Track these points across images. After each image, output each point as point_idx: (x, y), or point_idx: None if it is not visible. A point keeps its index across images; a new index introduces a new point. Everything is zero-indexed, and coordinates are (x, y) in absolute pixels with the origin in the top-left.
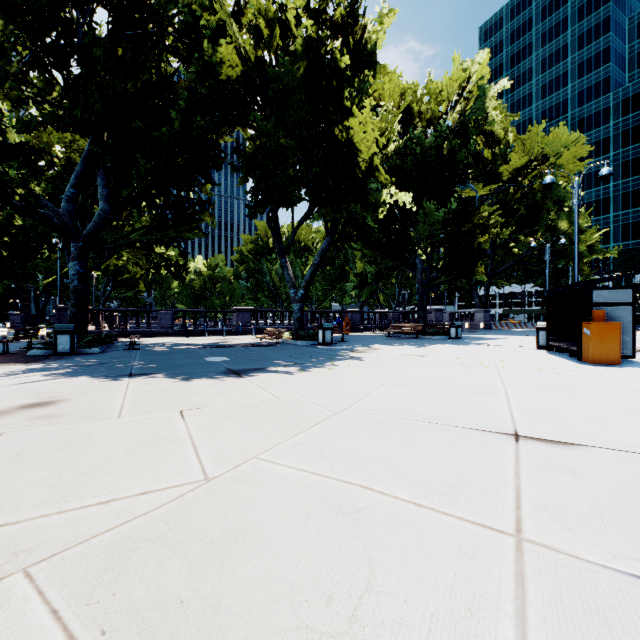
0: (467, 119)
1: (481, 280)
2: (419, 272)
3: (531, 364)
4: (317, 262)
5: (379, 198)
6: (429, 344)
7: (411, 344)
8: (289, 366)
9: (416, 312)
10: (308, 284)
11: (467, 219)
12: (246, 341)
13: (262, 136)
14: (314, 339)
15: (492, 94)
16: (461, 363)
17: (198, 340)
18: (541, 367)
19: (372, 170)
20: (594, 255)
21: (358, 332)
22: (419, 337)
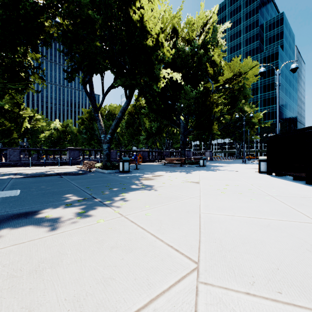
0: (207, 43)
1: (216, 133)
2: (182, 127)
3: (290, 190)
4: (119, 116)
5: (160, 75)
6: (192, 170)
7: (181, 171)
8: (72, 205)
9: (177, 151)
10: (113, 131)
11: (207, 99)
12: (69, 170)
13: (67, 0)
14: (117, 168)
15: (220, 30)
16: (237, 191)
17: (33, 169)
18: (306, 195)
19: (157, 44)
20: (260, 124)
21: (146, 162)
22: (182, 165)
